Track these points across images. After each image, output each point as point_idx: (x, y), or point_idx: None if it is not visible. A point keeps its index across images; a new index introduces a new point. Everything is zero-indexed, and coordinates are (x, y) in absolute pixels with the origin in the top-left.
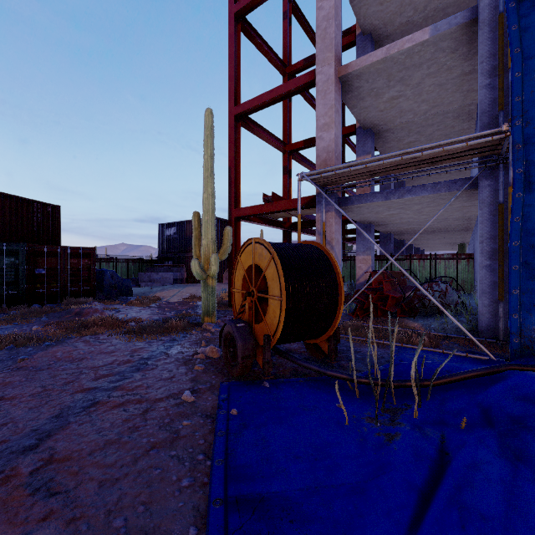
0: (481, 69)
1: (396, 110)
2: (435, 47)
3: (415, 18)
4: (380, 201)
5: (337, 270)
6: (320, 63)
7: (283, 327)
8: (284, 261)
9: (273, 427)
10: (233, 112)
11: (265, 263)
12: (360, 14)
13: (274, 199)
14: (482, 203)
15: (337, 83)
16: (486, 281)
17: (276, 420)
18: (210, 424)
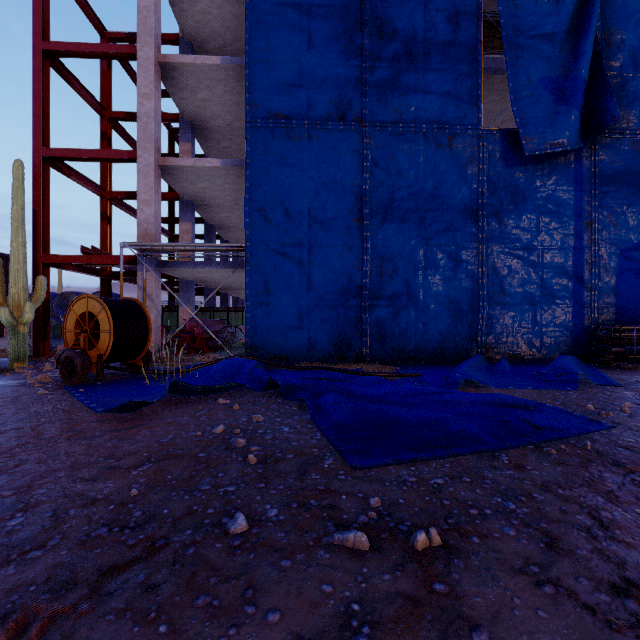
0: None
1: (209, 195)
2: (226, 171)
3: (226, 126)
4: (190, 268)
5: (148, 316)
6: (142, 149)
7: (112, 348)
8: (112, 310)
9: (108, 390)
10: (40, 152)
11: (98, 311)
12: (181, 106)
13: (94, 252)
14: None
15: (157, 169)
16: None
17: (109, 389)
18: (68, 395)
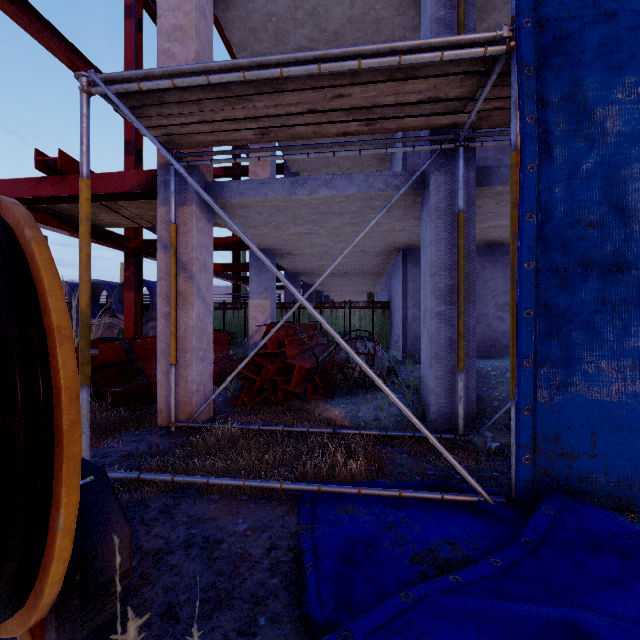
0: None
1: None
2: None
3: None
4: (281, 197)
5: (48, 315)
6: None
7: None
8: None
9: None
10: None
11: None
12: None
13: (68, 169)
14: (434, 211)
15: None
16: (439, 338)
17: None
18: None
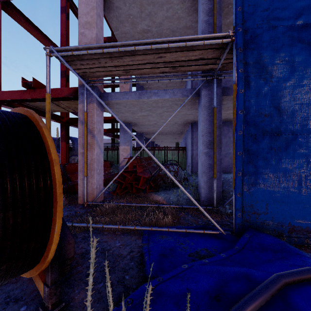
0: (203, 8)
1: None
2: None
3: None
4: (134, 100)
5: (50, 155)
6: None
7: None
8: None
9: None
10: None
11: None
12: None
13: (37, 86)
14: (203, 107)
15: None
16: (205, 164)
17: None
18: None
